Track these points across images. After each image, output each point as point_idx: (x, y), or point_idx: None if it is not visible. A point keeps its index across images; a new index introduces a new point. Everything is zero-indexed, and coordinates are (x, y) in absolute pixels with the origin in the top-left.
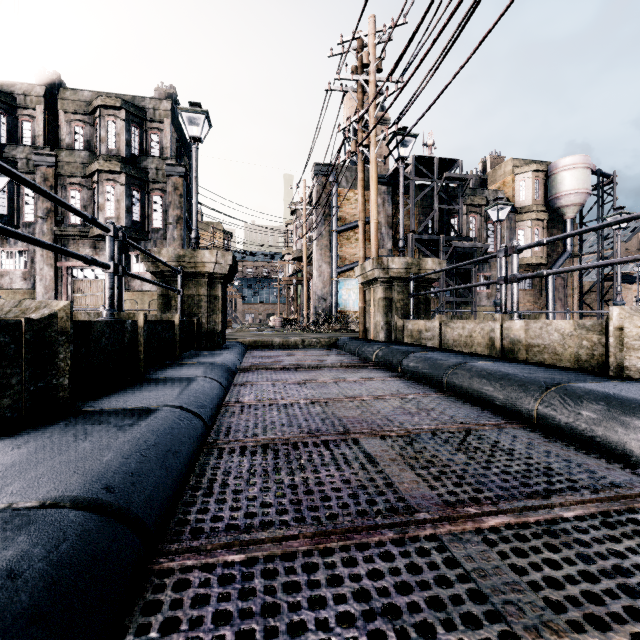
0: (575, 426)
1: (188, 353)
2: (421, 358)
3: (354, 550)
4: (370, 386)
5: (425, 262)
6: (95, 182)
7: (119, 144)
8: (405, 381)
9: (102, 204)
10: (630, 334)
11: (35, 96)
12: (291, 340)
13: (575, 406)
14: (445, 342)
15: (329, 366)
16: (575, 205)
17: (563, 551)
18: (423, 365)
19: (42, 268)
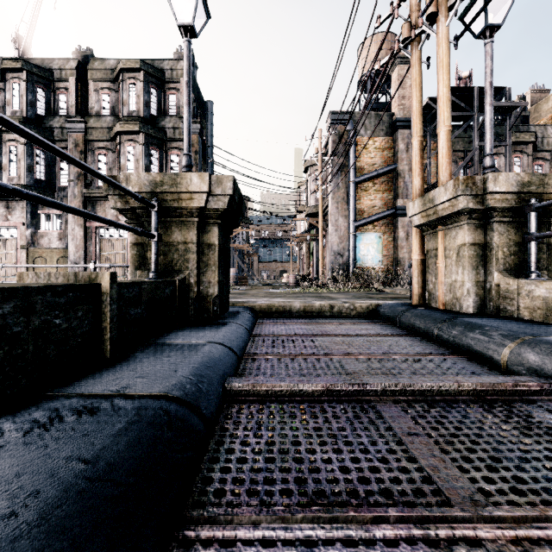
0: None
1: (148, 340)
2: None
3: None
4: None
5: None
6: (117, 143)
7: (139, 105)
8: None
9: (123, 164)
10: None
11: (69, 69)
12: (315, 305)
13: None
14: None
15: (432, 389)
16: None
17: None
18: None
19: (73, 228)
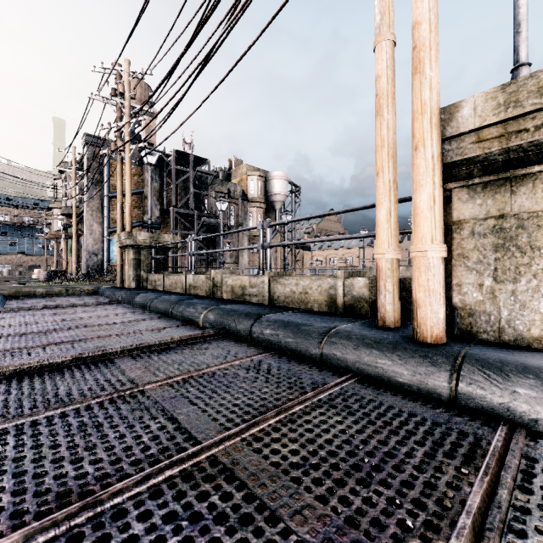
0: (177, 314)
1: None
2: (143, 296)
3: (62, 345)
4: (105, 312)
5: (163, 236)
6: None
7: None
8: (130, 309)
9: None
10: (216, 280)
11: None
12: (55, 290)
13: (179, 307)
14: (166, 287)
15: (83, 305)
16: (280, 201)
17: (130, 337)
18: (142, 299)
19: None
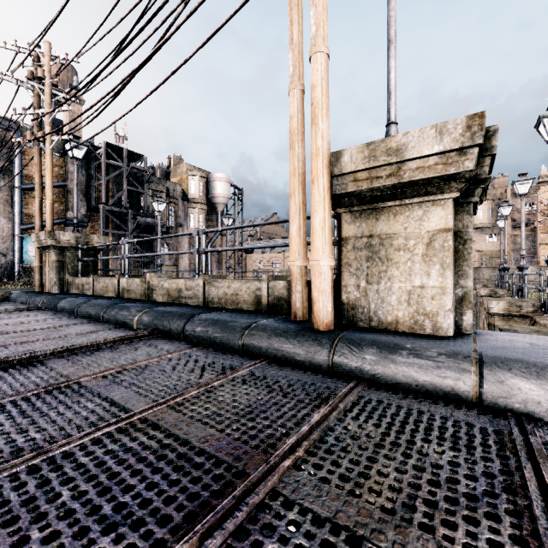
0: (110, 318)
1: None
2: (69, 301)
3: None
4: (24, 319)
5: (92, 237)
6: None
7: None
8: (54, 315)
9: None
10: (152, 284)
11: None
12: None
13: (112, 311)
14: (96, 291)
15: None
16: (222, 204)
17: (58, 341)
18: (68, 304)
19: None
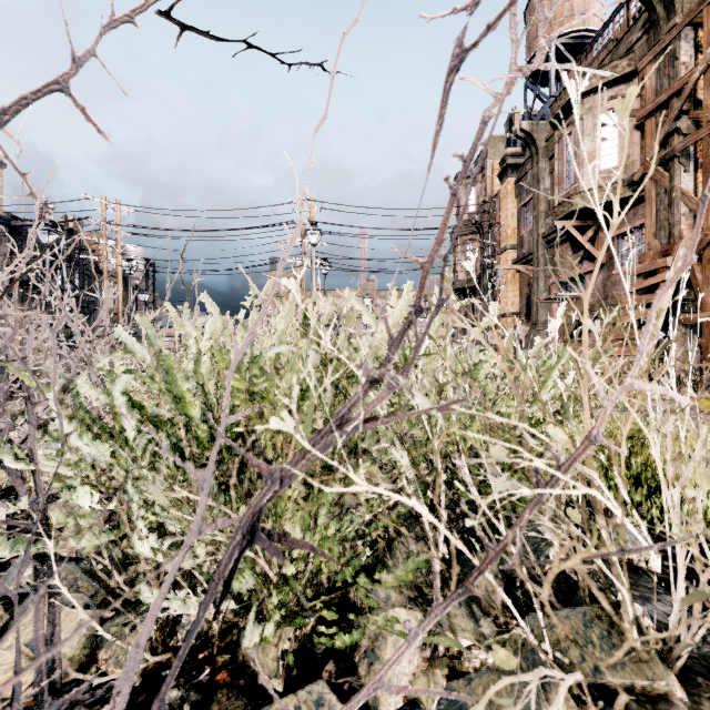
0: None
1: None
2: None
3: None
4: None
5: None
6: None
7: None
8: None
9: None
10: None
11: None
12: None
13: None
14: None
15: None
16: (137, 278)
17: None
18: None
19: None
